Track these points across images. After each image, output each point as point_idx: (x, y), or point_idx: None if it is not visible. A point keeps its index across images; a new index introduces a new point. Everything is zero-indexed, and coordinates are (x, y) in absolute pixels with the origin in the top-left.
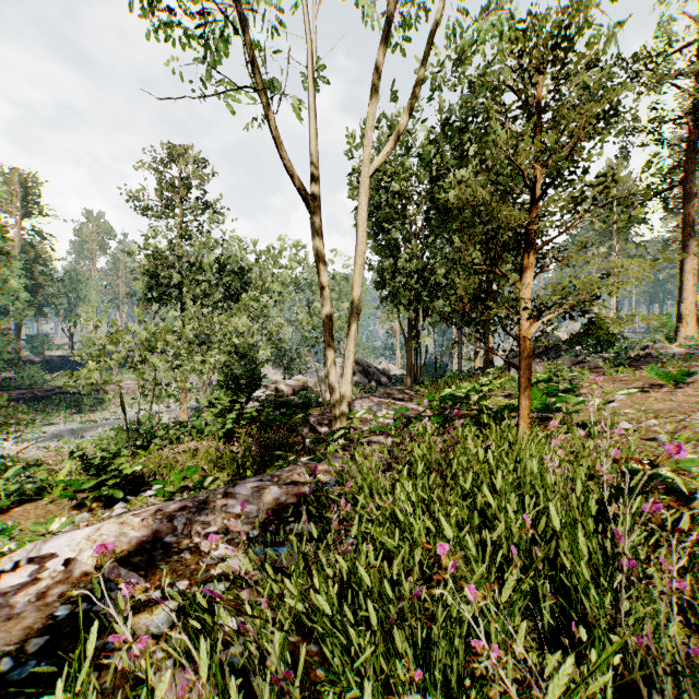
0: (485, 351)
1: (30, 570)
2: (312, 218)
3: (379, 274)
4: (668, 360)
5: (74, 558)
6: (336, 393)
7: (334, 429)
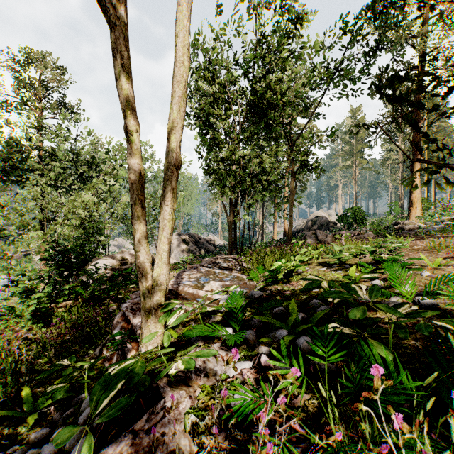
0: (289, 225)
1: None
2: (113, 35)
3: (207, 163)
4: (431, 232)
5: None
6: (147, 277)
7: (111, 374)
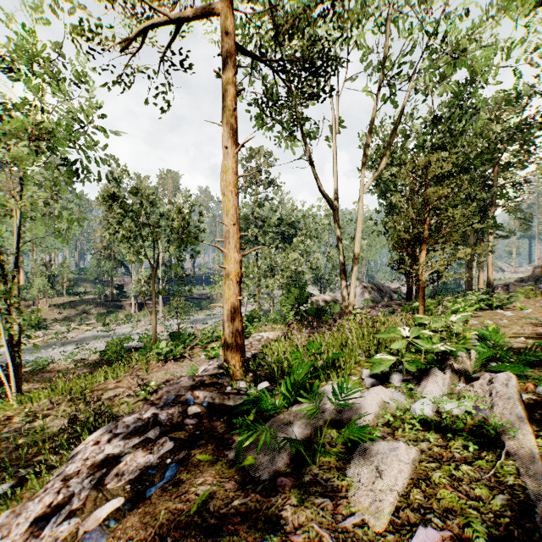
0: (469, 277)
1: (260, 337)
2: (334, 214)
3: (384, 224)
4: None
5: (268, 336)
6: (346, 302)
7: None
